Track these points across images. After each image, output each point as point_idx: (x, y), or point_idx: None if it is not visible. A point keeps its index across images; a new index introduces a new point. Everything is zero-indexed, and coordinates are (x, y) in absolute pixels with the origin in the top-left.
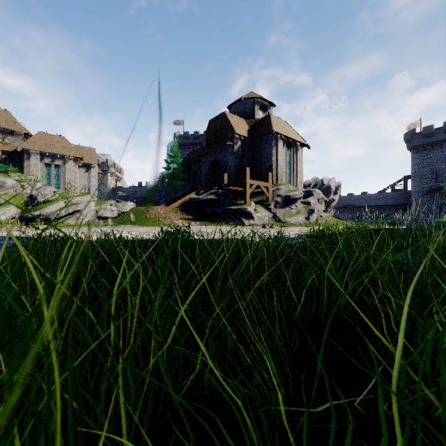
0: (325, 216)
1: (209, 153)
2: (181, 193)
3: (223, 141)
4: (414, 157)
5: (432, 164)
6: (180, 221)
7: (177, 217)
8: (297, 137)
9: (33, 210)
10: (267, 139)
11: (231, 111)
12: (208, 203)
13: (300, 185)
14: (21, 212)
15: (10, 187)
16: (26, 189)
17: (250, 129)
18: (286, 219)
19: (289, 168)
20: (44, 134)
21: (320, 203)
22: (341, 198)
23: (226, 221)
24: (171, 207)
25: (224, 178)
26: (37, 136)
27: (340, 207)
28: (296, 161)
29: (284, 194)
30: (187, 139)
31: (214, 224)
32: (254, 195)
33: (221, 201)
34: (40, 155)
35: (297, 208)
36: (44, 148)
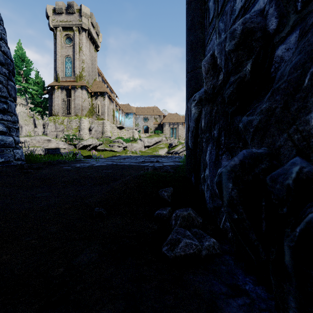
0: None
1: None
2: None
3: None
4: None
5: None
6: None
7: None
8: None
9: (172, 149)
10: None
11: None
12: None
13: None
14: (168, 150)
15: (163, 140)
16: (168, 141)
17: None
18: None
19: None
20: (170, 114)
21: None
22: None
23: None
24: None
25: None
26: (167, 116)
27: None
28: None
29: None
30: None
31: None
32: None
33: None
34: (168, 124)
35: None
36: (170, 120)
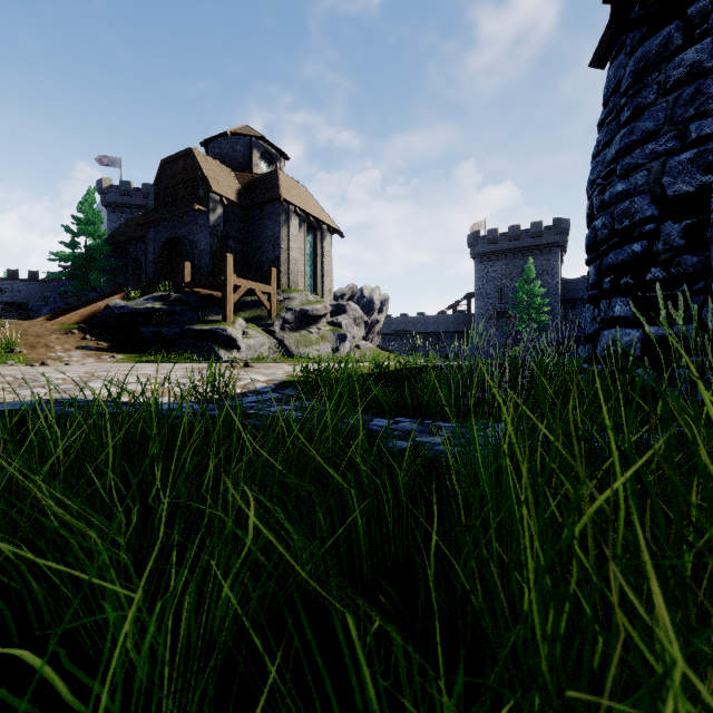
0: (364, 346)
1: (161, 223)
2: (95, 295)
3: (188, 202)
4: (478, 269)
5: (497, 280)
6: (75, 352)
7: (69, 343)
8: (324, 216)
9: None
10: (271, 211)
11: (208, 153)
12: (148, 318)
13: (328, 295)
14: None
15: None
16: None
17: (243, 189)
18: (301, 351)
19: (310, 266)
20: None
21: (358, 326)
22: (392, 321)
23: (183, 353)
24: (58, 322)
25: (184, 270)
26: None
27: (391, 333)
28: (322, 255)
29: (299, 308)
30: (129, 195)
31: (156, 360)
32: (246, 307)
33: (176, 315)
34: None
35: (320, 331)
36: None
